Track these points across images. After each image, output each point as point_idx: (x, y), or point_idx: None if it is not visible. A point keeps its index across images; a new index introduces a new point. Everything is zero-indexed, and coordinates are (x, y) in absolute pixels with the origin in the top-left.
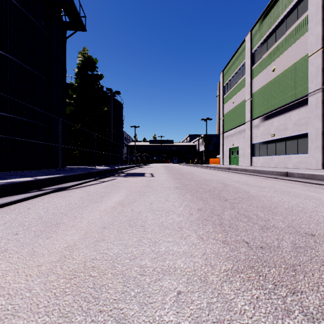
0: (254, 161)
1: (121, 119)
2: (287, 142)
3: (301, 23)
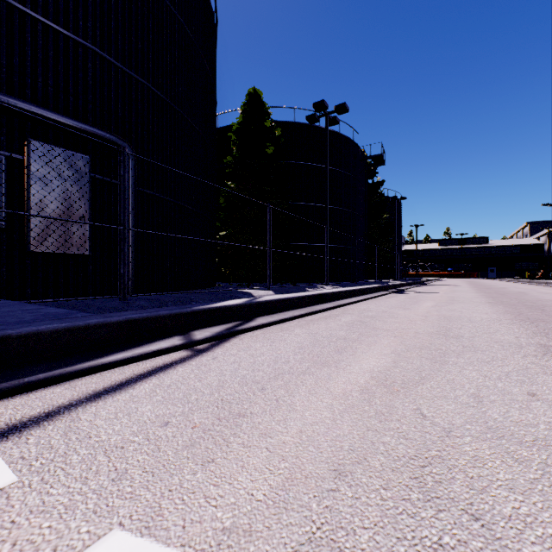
0: None
1: (399, 221)
2: None
3: None
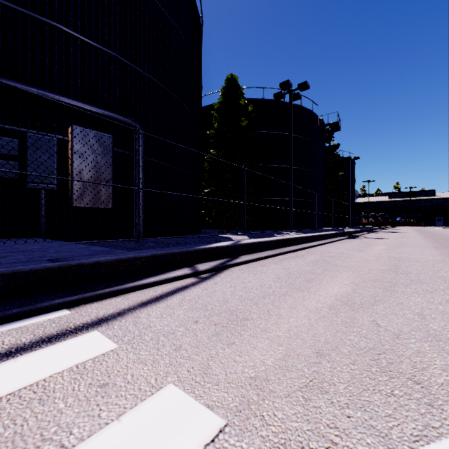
0: None
1: (353, 178)
2: None
3: None
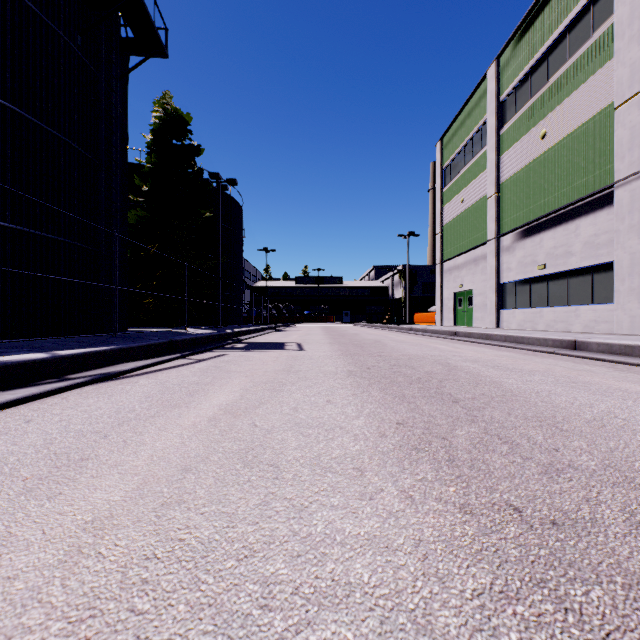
0: (504, 318)
1: (238, 234)
2: (571, 279)
3: (601, 40)
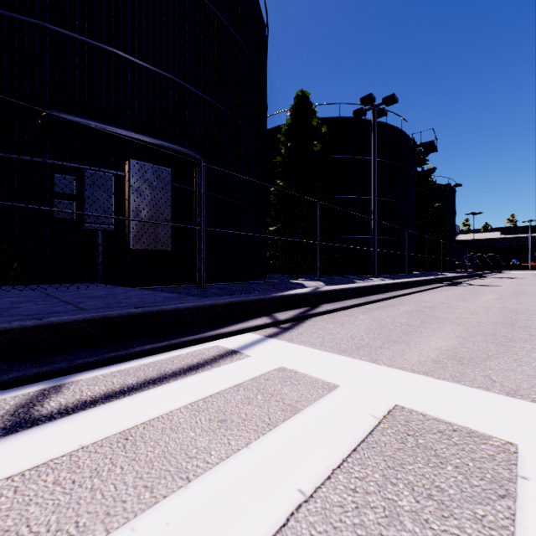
0: None
1: (453, 210)
2: None
3: None
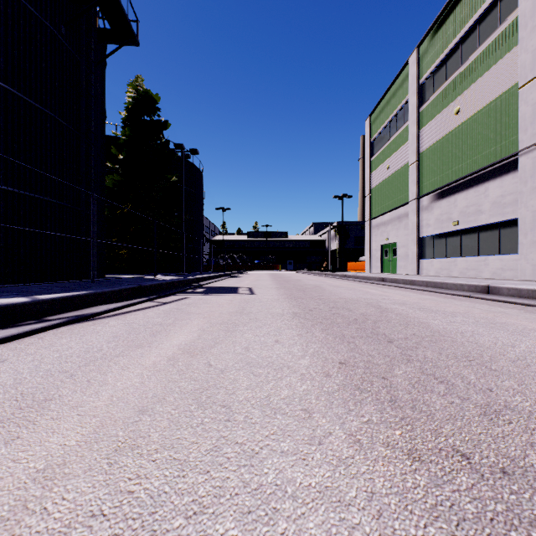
0: (424, 266)
1: (199, 196)
2: (481, 234)
3: (506, 30)
